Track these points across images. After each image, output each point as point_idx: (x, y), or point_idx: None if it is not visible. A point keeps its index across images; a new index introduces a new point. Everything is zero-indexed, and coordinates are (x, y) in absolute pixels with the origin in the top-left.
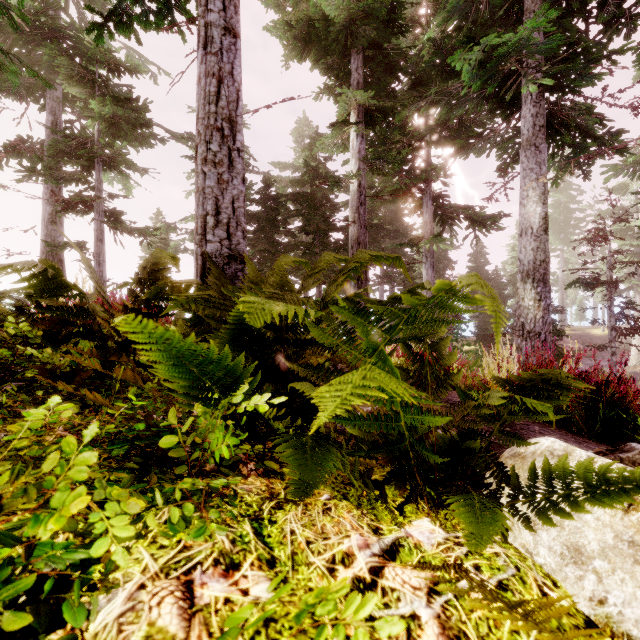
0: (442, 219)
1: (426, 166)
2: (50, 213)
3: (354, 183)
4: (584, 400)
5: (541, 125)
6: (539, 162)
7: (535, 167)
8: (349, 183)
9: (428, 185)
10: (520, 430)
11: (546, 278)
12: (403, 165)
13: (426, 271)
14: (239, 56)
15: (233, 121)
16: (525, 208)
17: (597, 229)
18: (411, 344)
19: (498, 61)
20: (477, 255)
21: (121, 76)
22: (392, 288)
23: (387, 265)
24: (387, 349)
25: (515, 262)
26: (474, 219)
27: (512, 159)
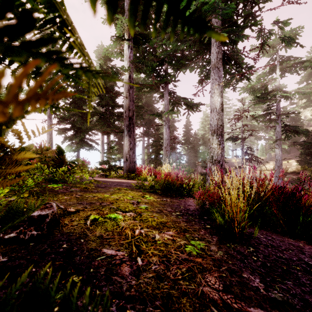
0: (173, 104)
1: (165, 74)
2: None
3: (126, 75)
4: (281, 207)
5: (220, 58)
6: (219, 76)
7: (217, 78)
8: (123, 74)
9: (166, 85)
10: (259, 247)
11: (222, 133)
12: (154, 72)
13: (165, 129)
14: None
15: None
16: (213, 98)
17: (237, 114)
18: (158, 167)
19: (203, 15)
20: (187, 125)
21: None
22: (148, 139)
23: (146, 127)
24: (145, 171)
25: (203, 129)
26: (188, 105)
27: (205, 77)
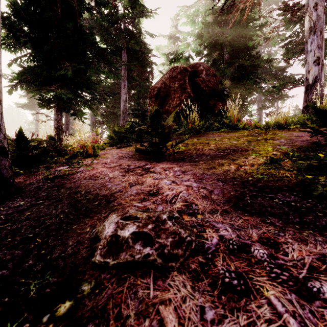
0: None
1: None
2: (259, 118)
3: None
4: None
5: None
6: None
7: None
8: None
9: None
10: None
11: None
12: None
13: None
14: None
15: None
16: None
17: None
18: None
19: None
20: None
21: (284, 69)
22: None
23: None
24: None
25: None
26: None
27: None
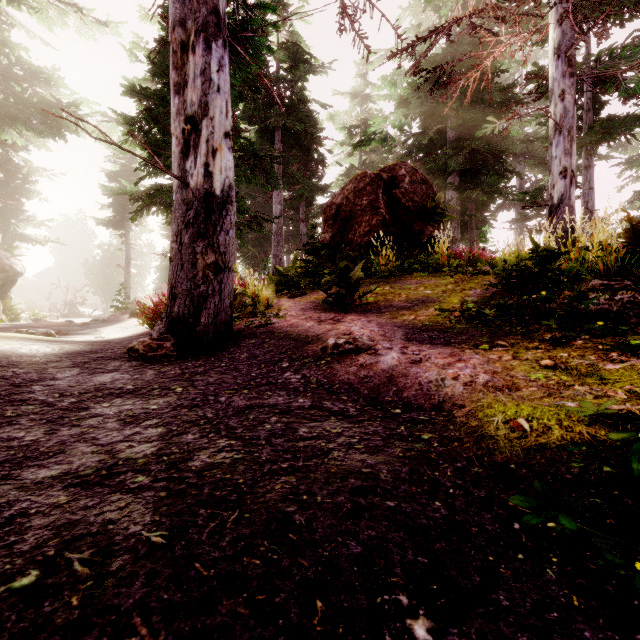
0: None
1: None
2: (518, 236)
3: None
4: None
5: None
6: None
7: None
8: None
9: None
10: None
11: None
12: None
13: None
14: (593, 193)
15: (591, 211)
16: None
17: None
18: None
19: None
20: None
21: None
22: None
23: None
24: None
25: None
26: None
27: None
